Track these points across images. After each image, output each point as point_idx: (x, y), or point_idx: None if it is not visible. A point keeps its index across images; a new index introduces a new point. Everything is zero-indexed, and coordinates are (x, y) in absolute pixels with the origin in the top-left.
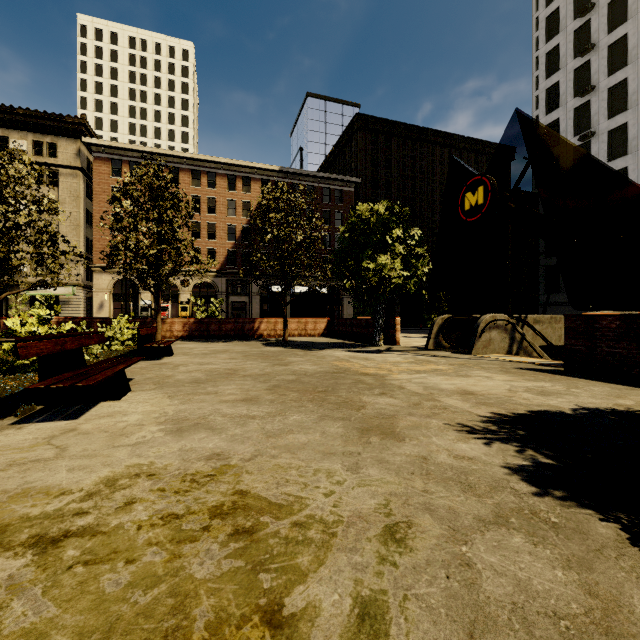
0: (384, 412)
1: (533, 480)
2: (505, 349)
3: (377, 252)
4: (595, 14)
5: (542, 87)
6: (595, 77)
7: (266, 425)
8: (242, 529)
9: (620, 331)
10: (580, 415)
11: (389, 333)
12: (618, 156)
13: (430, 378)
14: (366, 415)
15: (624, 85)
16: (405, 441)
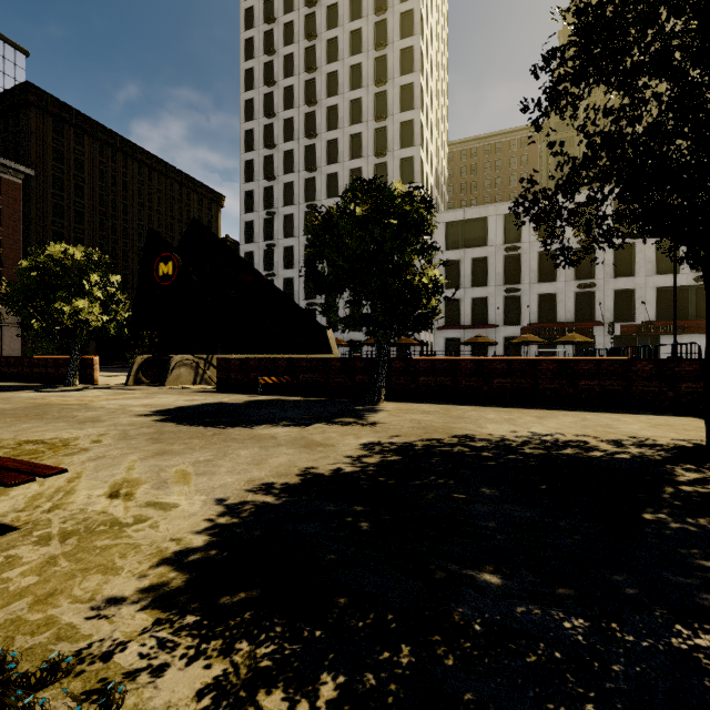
0: (92, 416)
1: (159, 421)
2: (192, 381)
3: (72, 294)
4: (277, 122)
5: (243, 158)
6: (277, 170)
7: (8, 430)
8: (39, 443)
9: (239, 367)
10: (198, 405)
11: (86, 372)
12: (289, 236)
13: (125, 401)
14: (80, 419)
15: (293, 186)
16: (106, 422)
